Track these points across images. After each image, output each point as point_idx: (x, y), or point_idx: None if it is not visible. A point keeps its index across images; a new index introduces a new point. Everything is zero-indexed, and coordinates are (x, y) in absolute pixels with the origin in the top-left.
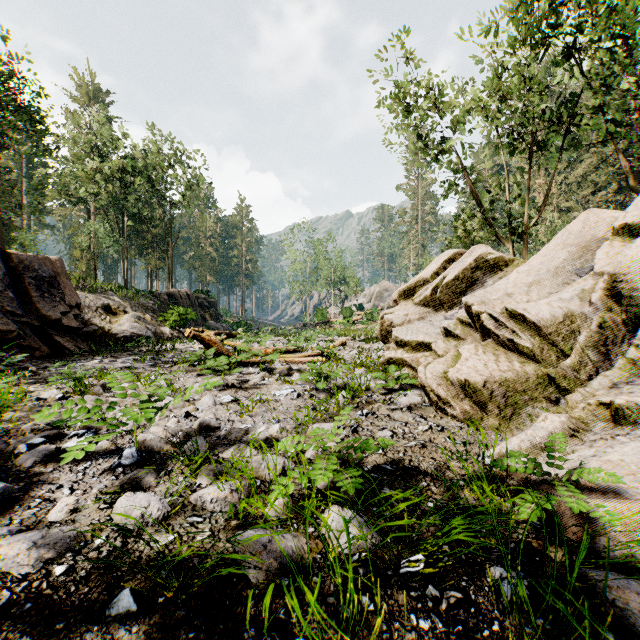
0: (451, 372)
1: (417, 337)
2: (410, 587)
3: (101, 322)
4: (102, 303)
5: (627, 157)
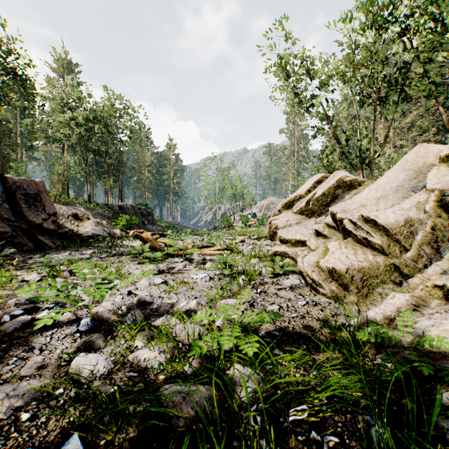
0: (322, 262)
1: (295, 236)
2: (297, 432)
3: (71, 226)
4: (72, 212)
5: (443, 109)
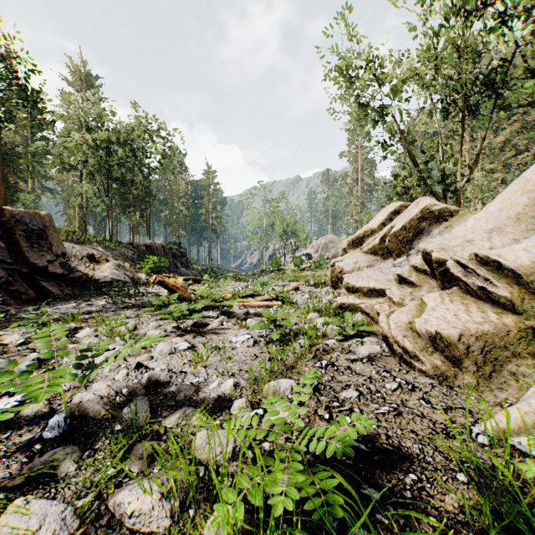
0: (418, 323)
1: (368, 283)
2: None
3: (85, 269)
4: (87, 253)
5: None
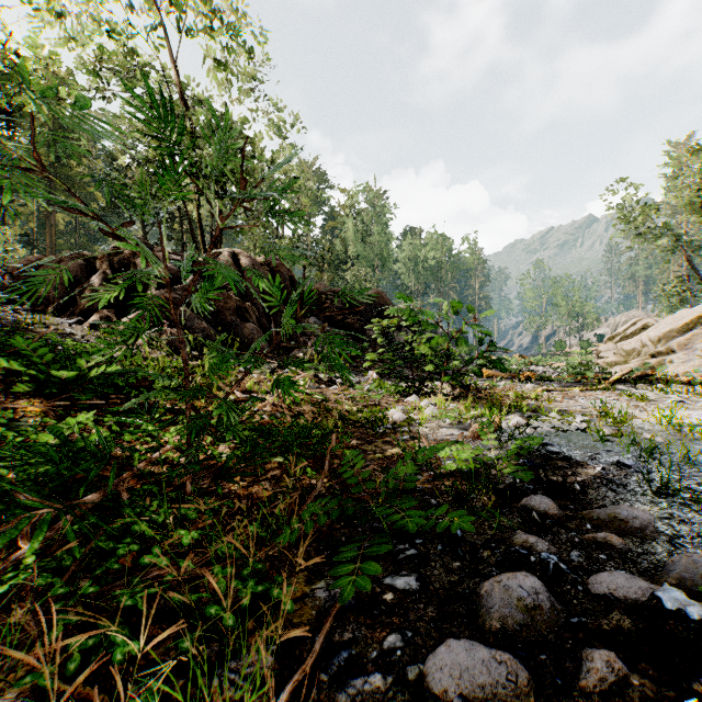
0: (604, 360)
1: (608, 356)
2: None
3: None
4: None
5: None
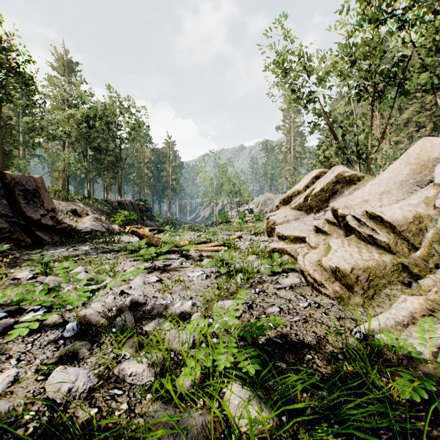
0: (324, 261)
1: (294, 233)
2: None
3: (70, 221)
4: (71, 208)
5: None
